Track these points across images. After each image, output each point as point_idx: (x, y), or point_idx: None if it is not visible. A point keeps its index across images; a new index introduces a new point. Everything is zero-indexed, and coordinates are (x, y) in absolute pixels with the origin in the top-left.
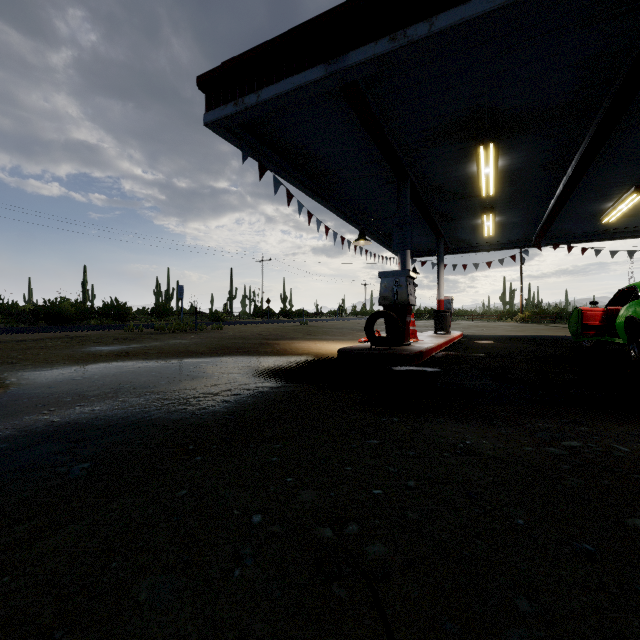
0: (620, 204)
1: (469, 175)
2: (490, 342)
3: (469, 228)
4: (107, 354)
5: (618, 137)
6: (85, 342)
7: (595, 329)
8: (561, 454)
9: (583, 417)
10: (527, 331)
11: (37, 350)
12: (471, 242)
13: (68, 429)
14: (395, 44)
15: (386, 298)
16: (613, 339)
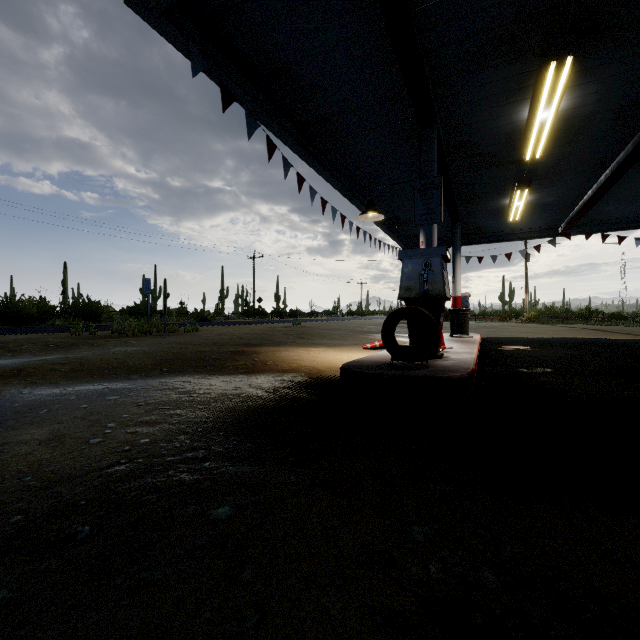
0: None
1: (514, 126)
2: (524, 348)
3: (492, 211)
4: None
5: None
6: None
7: None
8: None
9: None
10: (545, 332)
11: None
12: (489, 230)
13: None
14: None
15: (410, 289)
16: None
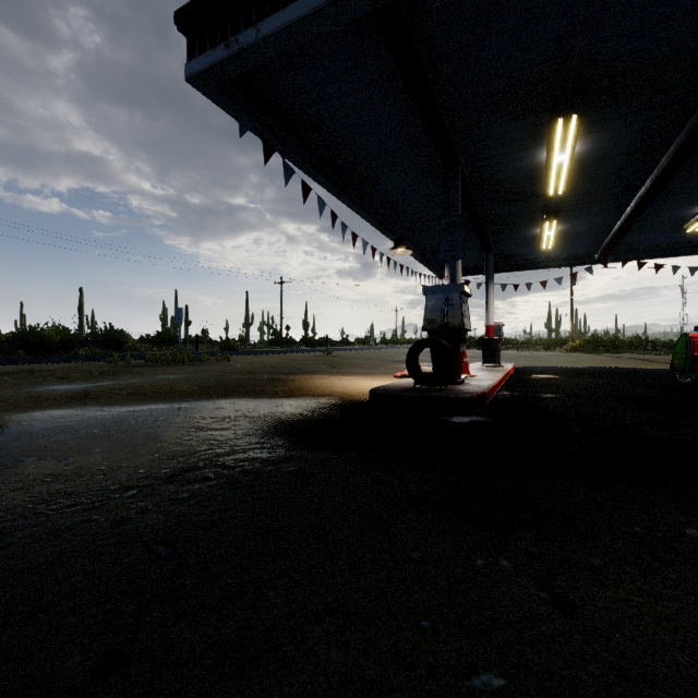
0: None
1: (535, 166)
2: (553, 376)
3: (524, 240)
4: (57, 396)
5: None
6: (44, 378)
7: None
8: None
9: None
10: (585, 362)
11: None
12: (524, 258)
13: None
14: None
15: (433, 321)
16: None
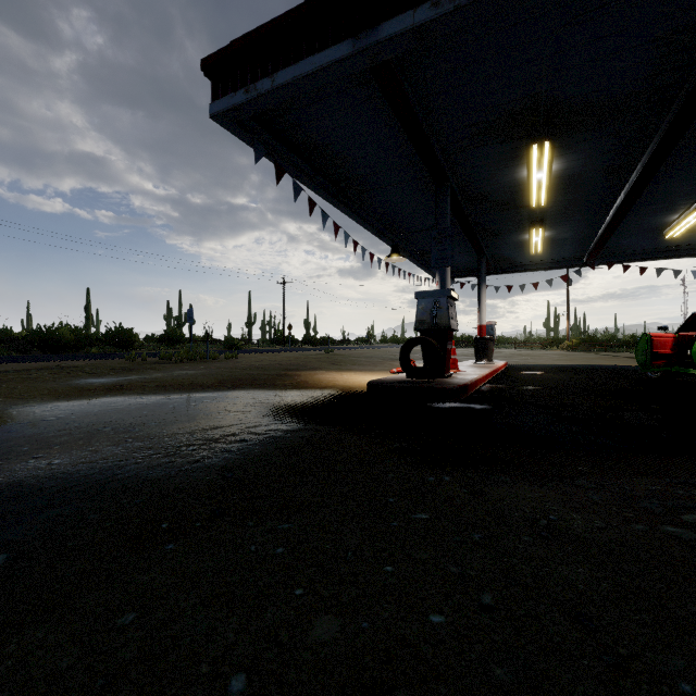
0: (687, 216)
1: (518, 181)
2: (539, 373)
3: (514, 244)
4: (97, 388)
5: (693, 135)
6: (76, 373)
7: (666, 358)
8: (691, 538)
9: (690, 474)
10: (577, 360)
11: (16, 383)
12: (516, 261)
13: (5, 495)
14: (438, 10)
15: (424, 322)
16: (687, 370)
